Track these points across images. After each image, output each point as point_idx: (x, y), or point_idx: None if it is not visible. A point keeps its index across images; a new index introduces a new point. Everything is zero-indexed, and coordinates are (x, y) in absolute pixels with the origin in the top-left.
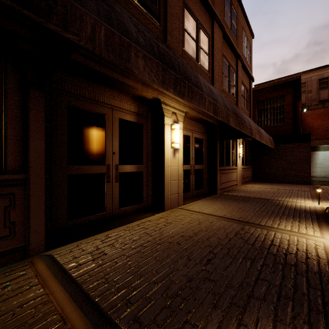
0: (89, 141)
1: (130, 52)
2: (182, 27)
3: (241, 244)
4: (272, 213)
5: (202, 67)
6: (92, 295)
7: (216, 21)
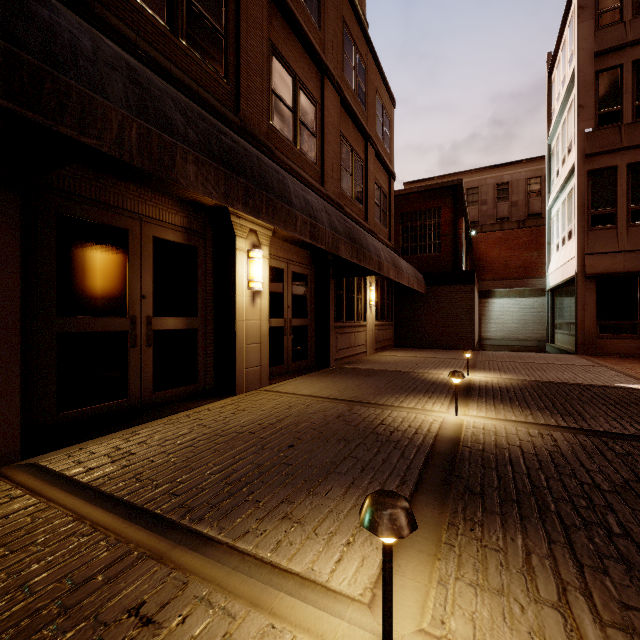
0: (98, 275)
1: (175, 155)
2: (268, 87)
3: (341, 427)
4: (400, 389)
5: (304, 155)
6: (119, 495)
7: (328, 79)
